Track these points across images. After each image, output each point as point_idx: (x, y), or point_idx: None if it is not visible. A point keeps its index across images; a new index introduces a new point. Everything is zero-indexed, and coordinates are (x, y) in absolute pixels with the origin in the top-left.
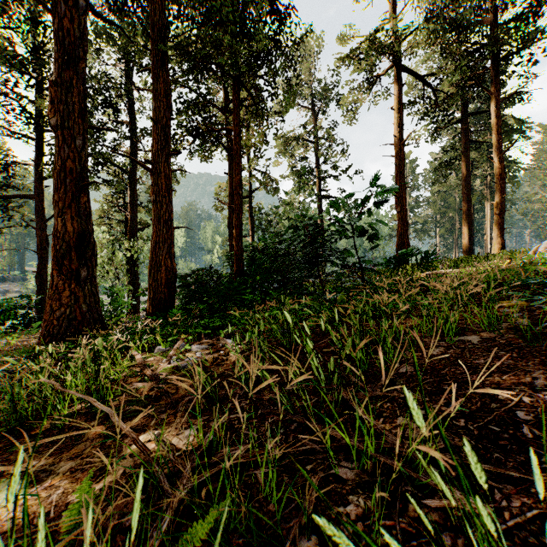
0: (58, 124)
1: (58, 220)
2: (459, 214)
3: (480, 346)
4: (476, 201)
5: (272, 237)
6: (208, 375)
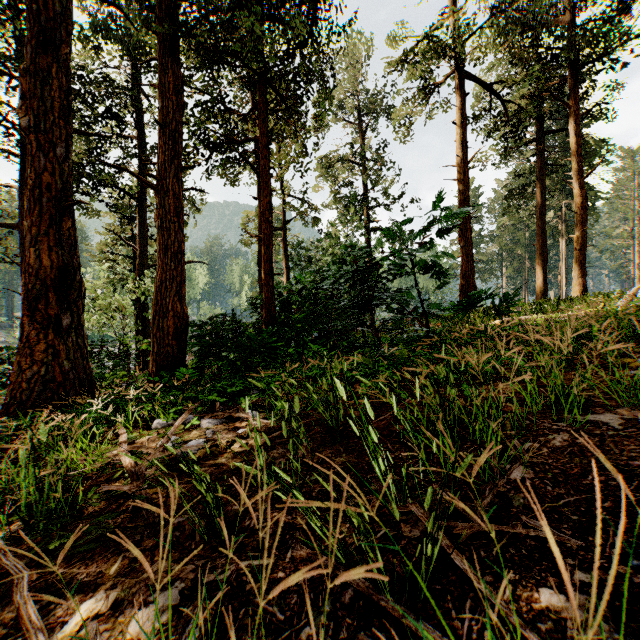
0: (31, 125)
1: (31, 250)
2: (529, 250)
3: (628, 433)
4: (549, 235)
5: (311, 274)
6: (216, 471)
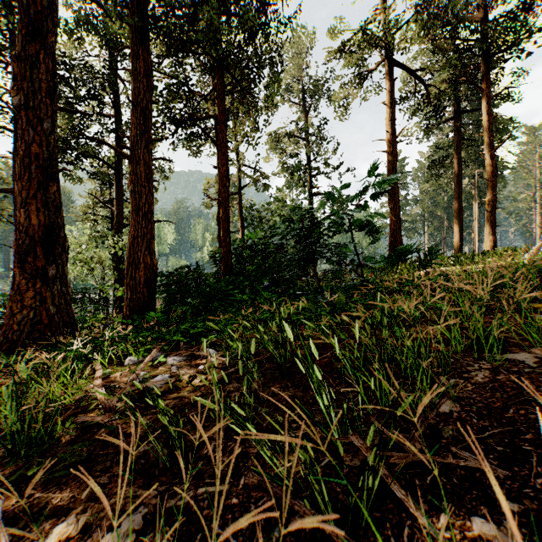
0: (22, 103)
1: (21, 211)
2: (447, 212)
3: (541, 371)
4: (464, 199)
5: (262, 231)
6: (179, 403)
